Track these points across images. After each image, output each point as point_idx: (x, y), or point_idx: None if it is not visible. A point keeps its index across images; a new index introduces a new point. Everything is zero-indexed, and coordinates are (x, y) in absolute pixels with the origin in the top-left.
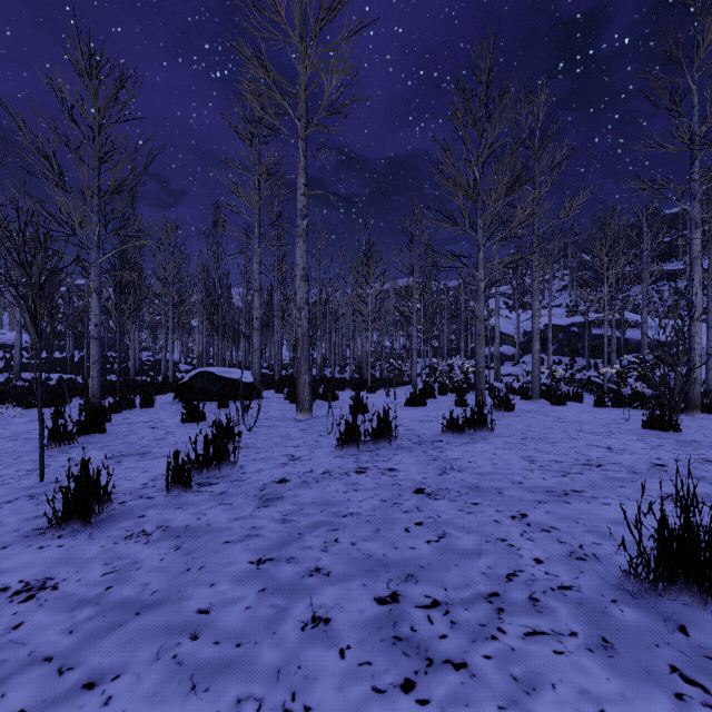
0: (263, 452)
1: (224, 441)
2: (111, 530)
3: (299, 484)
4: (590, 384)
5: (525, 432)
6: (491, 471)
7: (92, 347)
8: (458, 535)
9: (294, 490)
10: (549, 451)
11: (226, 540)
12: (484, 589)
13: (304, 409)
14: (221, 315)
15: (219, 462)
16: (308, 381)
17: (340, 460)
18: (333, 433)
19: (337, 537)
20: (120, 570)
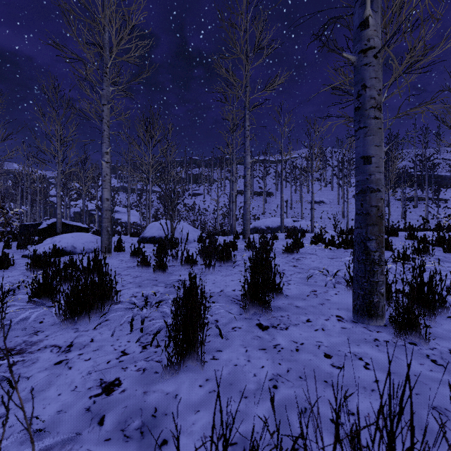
0: None
1: None
2: None
3: None
4: None
5: None
6: None
7: None
8: None
9: None
10: None
11: None
12: None
13: None
14: None
15: None
16: None
17: None
18: None
19: None
20: None
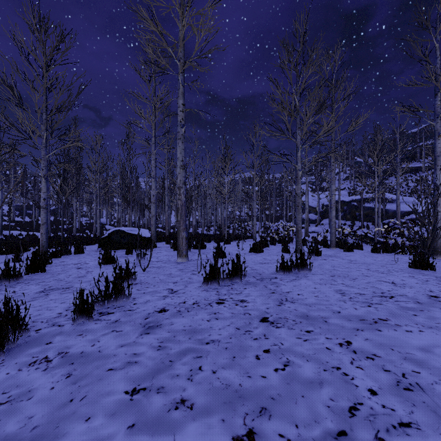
0: (151, 286)
1: (120, 280)
2: (20, 356)
3: (175, 313)
4: (365, 238)
5: (332, 271)
6: (315, 302)
7: (42, 214)
8: (300, 363)
9: (170, 318)
10: (352, 285)
11: (110, 367)
12: (332, 426)
13: (182, 255)
14: (132, 194)
15: (116, 296)
16: (185, 236)
17: (206, 293)
18: (201, 272)
19: (201, 365)
20: (13, 400)
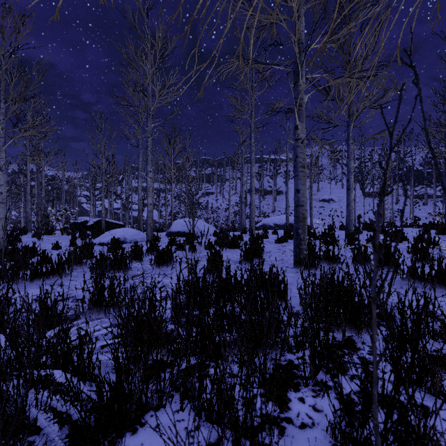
0: None
1: None
2: None
3: None
4: None
5: None
6: None
7: None
8: None
9: None
10: None
11: None
12: None
13: None
14: None
15: None
16: None
17: None
18: None
19: None
20: None
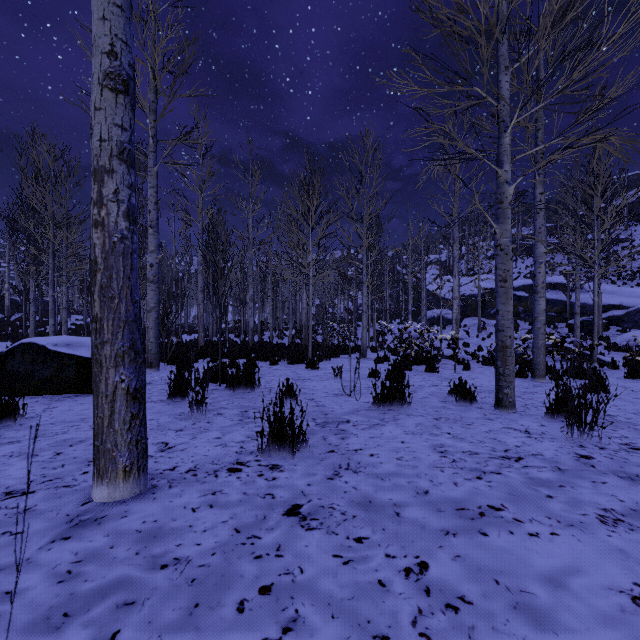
0: None
1: None
2: None
3: None
4: (565, 351)
5: None
6: None
7: None
8: None
9: None
10: None
11: None
12: None
13: (110, 473)
14: None
15: None
16: (127, 386)
17: None
18: None
19: None
20: None
